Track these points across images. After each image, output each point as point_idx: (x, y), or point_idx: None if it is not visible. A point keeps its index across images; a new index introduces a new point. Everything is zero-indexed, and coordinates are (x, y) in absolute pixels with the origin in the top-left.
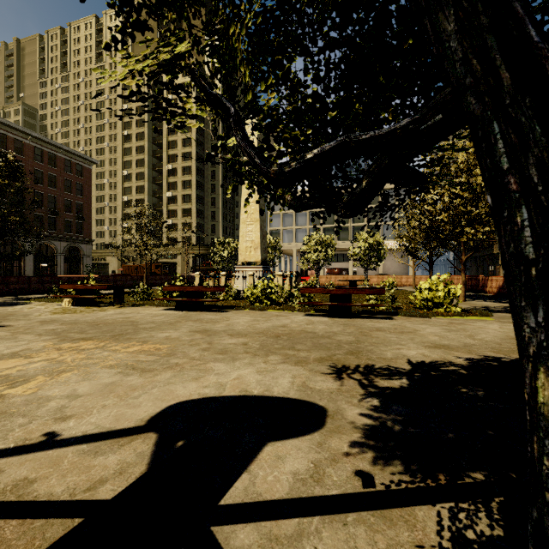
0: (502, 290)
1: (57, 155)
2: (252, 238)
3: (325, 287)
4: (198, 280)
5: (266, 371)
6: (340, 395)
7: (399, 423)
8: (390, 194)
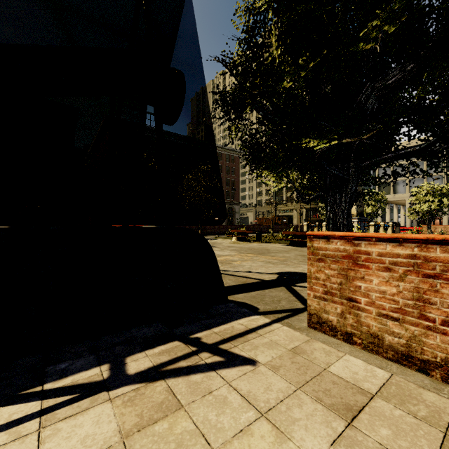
0: None
1: (222, 153)
2: None
3: None
4: (306, 228)
5: None
6: None
7: None
8: None
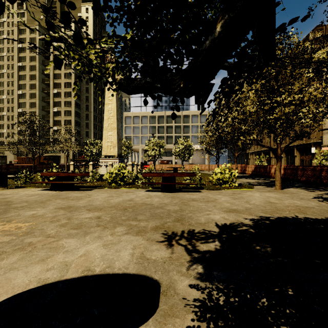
0: (254, 172)
1: None
2: (112, 139)
3: (159, 172)
4: (72, 167)
5: (111, 243)
6: (171, 265)
7: (222, 292)
8: (195, 118)
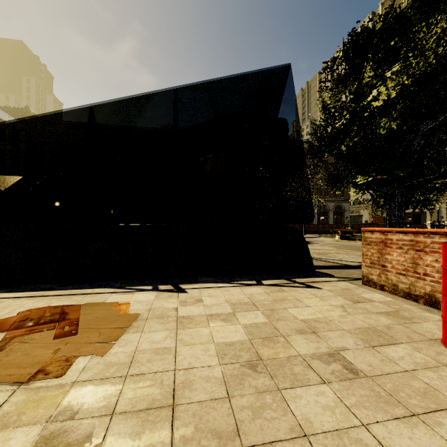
0: None
1: None
2: None
3: None
4: (429, 227)
5: None
6: None
7: None
8: None
